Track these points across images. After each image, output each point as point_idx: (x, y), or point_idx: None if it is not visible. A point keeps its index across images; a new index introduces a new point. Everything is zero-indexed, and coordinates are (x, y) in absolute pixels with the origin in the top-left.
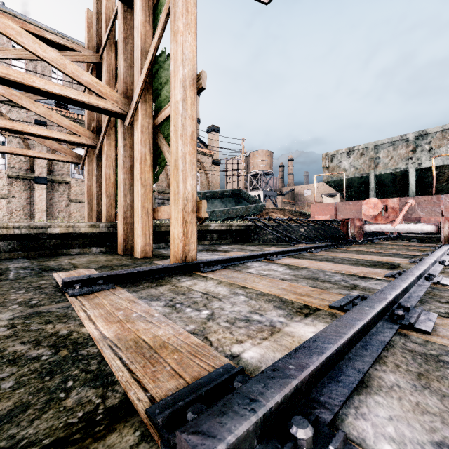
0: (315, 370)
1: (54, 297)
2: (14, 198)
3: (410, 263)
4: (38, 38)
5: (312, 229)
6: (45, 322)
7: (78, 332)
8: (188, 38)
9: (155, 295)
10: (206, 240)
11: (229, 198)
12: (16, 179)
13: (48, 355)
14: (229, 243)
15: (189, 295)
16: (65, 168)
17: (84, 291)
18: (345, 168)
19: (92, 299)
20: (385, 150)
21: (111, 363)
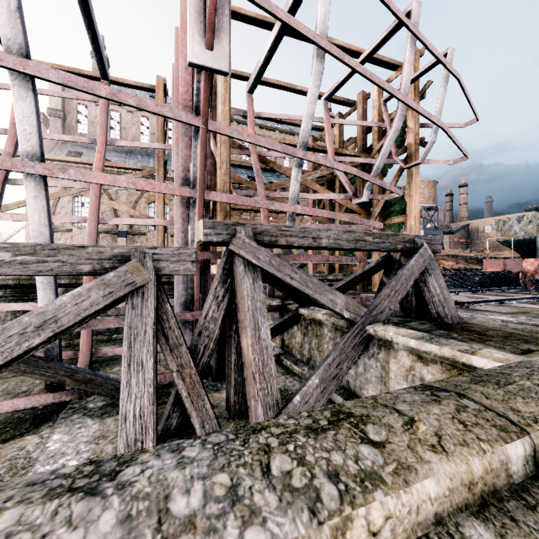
0: (474, 301)
1: None
2: None
3: None
4: None
5: (486, 278)
6: None
7: None
8: (416, 198)
9: None
10: None
11: None
12: None
13: None
14: None
15: None
16: None
17: None
18: (516, 232)
19: None
20: None
21: None
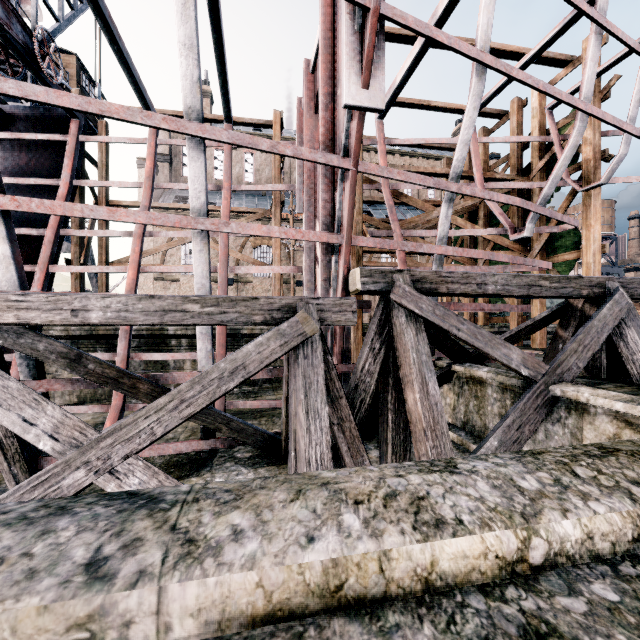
0: None
1: None
2: None
3: None
4: None
5: None
6: None
7: None
8: (596, 228)
9: None
10: None
11: None
12: None
13: None
14: None
15: None
16: None
17: None
18: None
19: None
20: None
21: None
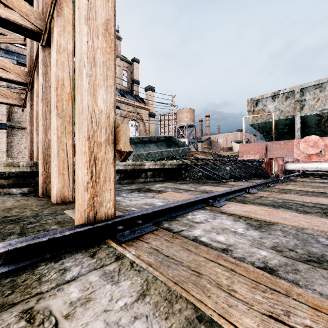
0: None
1: None
2: None
3: None
4: None
5: (236, 168)
6: None
7: None
8: None
9: None
10: (141, 178)
11: (162, 143)
12: None
13: None
14: (163, 181)
15: None
16: (24, 116)
17: None
18: (270, 111)
19: None
20: (311, 92)
21: None
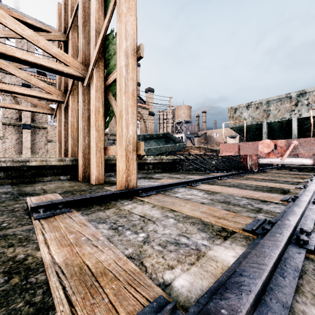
0: (246, 313)
1: (22, 220)
2: (7, 139)
3: (297, 189)
4: (21, 22)
5: (221, 162)
6: (8, 245)
7: (33, 256)
8: (130, 19)
9: (102, 217)
10: (144, 170)
11: (160, 139)
12: (9, 125)
13: (0, 283)
14: (161, 172)
15: (129, 217)
16: (44, 118)
17: (46, 214)
18: (245, 118)
19: (52, 222)
20: (274, 104)
21: (55, 294)
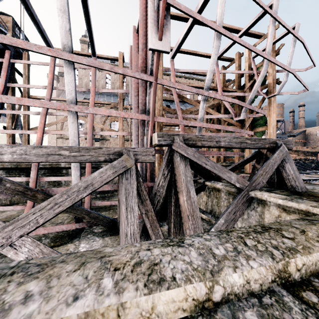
0: (313, 179)
1: None
2: None
3: None
4: None
5: None
6: None
7: None
8: (273, 115)
9: None
10: None
11: None
12: None
13: None
14: None
15: None
16: None
17: None
18: None
19: None
20: None
21: None
